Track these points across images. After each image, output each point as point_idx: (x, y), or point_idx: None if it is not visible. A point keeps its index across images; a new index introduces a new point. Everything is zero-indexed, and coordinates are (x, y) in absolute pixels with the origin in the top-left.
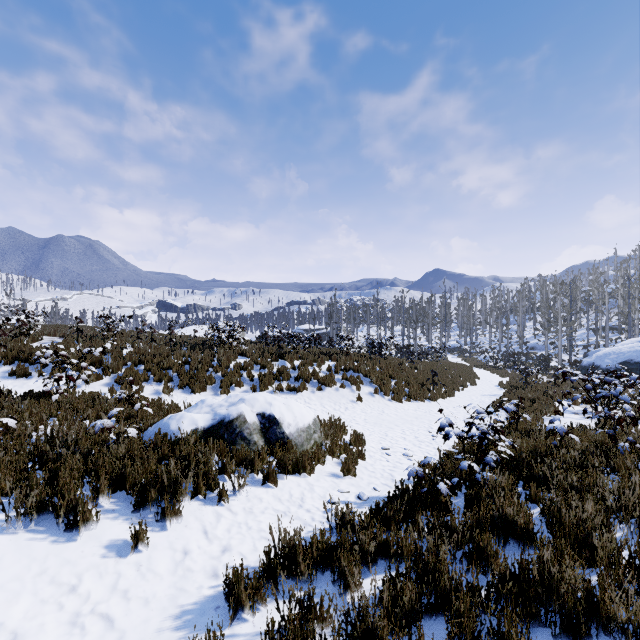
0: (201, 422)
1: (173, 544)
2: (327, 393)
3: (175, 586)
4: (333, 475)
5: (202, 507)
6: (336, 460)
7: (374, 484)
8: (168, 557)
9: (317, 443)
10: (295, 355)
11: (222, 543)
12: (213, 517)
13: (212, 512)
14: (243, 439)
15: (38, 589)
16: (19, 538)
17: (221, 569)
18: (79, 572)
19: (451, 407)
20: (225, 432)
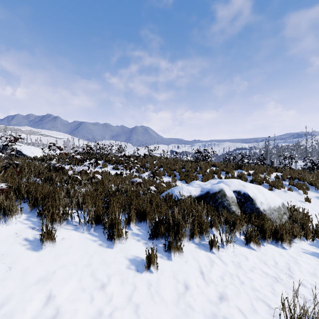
0: (193, 192)
1: (176, 274)
2: (276, 193)
3: None
4: (314, 254)
5: (197, 250)
6: (310, 241)
7: None
8: (172, 285)
9: (287, 223)
10: (249, 167)
11: (217, 289)
12: (207, 261)
13: (205, 256)
14: (224, 207)
15: (82, 277)
16: (83, 236)
17: None
18: (109, 273)
19: None
20: (210, 200)
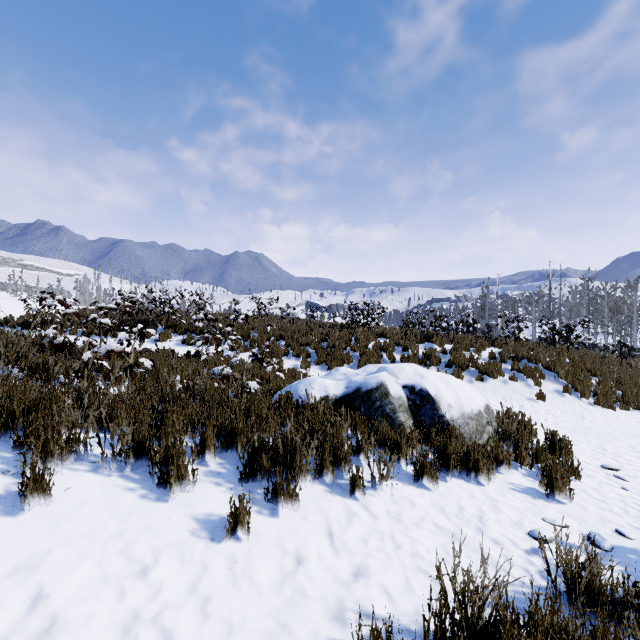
0: (332, 389)
1: (283, 541)
2: (490, 385)
3: (276, 617)
4: (527, 492)
5: (328, 495)
6: (526, 470)
7: (614, 524)
8: (273, 560)
9: (492, 440)
10: (445, 338)
11: (354, 560)
12: (342, 514)
13: (341, 506)
14: (385, 416)
15: (105, 557)
16: (110, 482)
17: (351, 609)
18: (158, 547)
19: None
20: (361, 404)
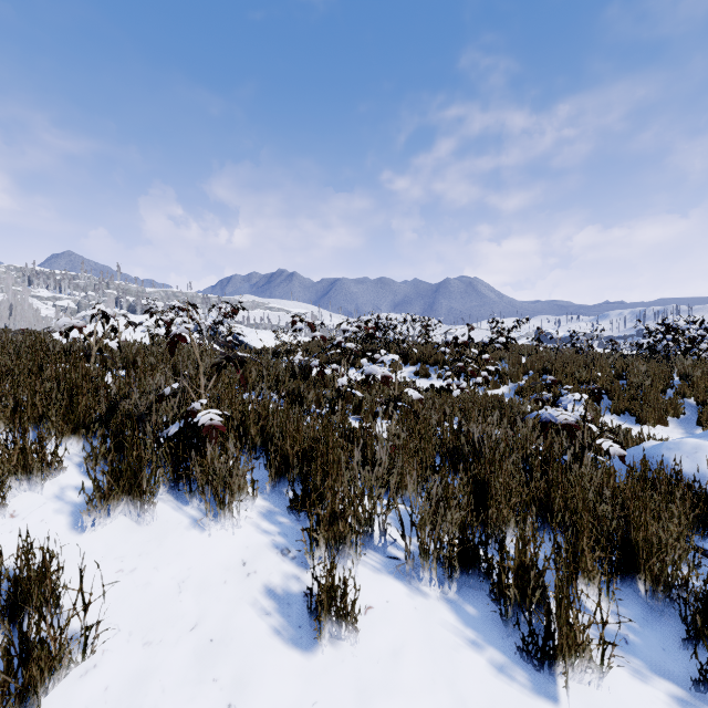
0: None
1: None
2: None
3: None
4: None
5: None
6: None
7: None
8: None
9: None
10: None
11: None
12: None
13: None
14: None
15: None
16: (429, 611)
17: None
18: None
19: None
20: None
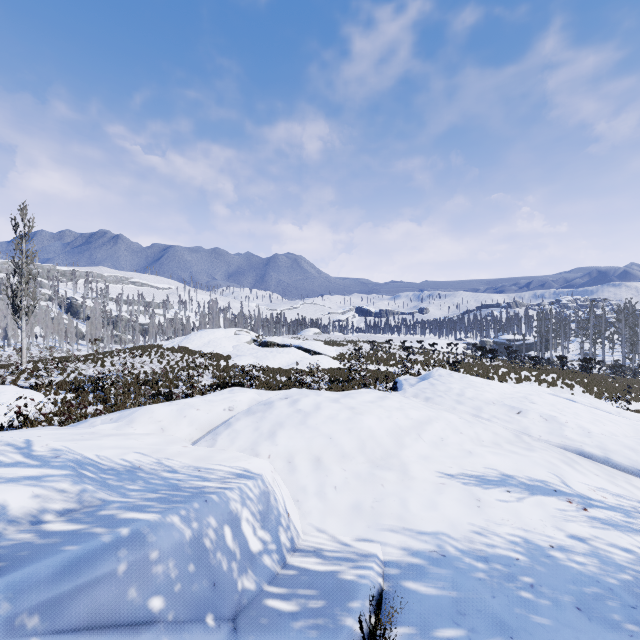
0: None
1: None
2: (552, 390)
3: None
4: None
5: None
6: None
7: None
8: None
9: None
10: (531, 369)
11: None
12: None
13: None
14: None
15: None
16: None
17: None
18: None
19: (638, 406)
20: None
